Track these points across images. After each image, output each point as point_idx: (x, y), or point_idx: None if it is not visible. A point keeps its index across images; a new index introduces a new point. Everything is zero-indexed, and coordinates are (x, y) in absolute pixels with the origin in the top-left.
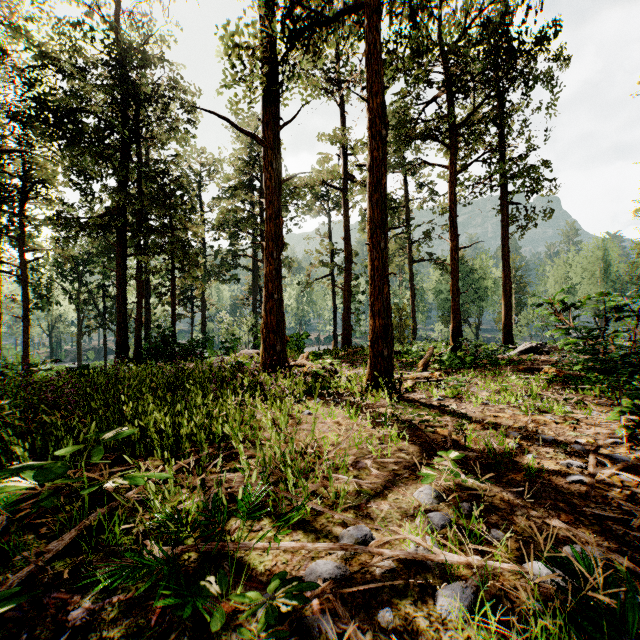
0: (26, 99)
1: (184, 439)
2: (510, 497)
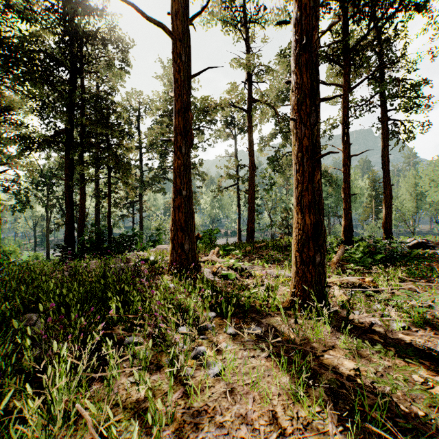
0: None
1: None
2: None
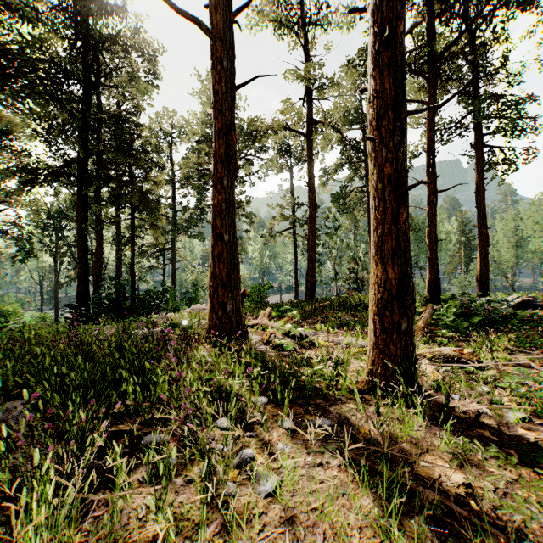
0: None
1: None
2: None
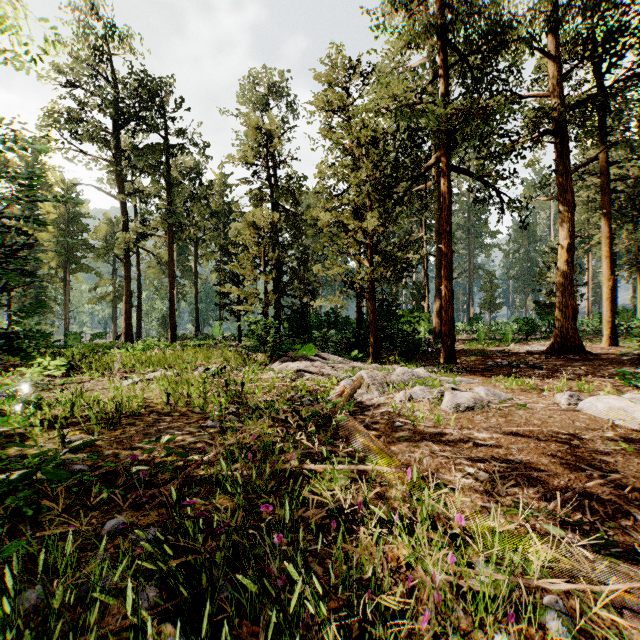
0: None
1: None
2: None
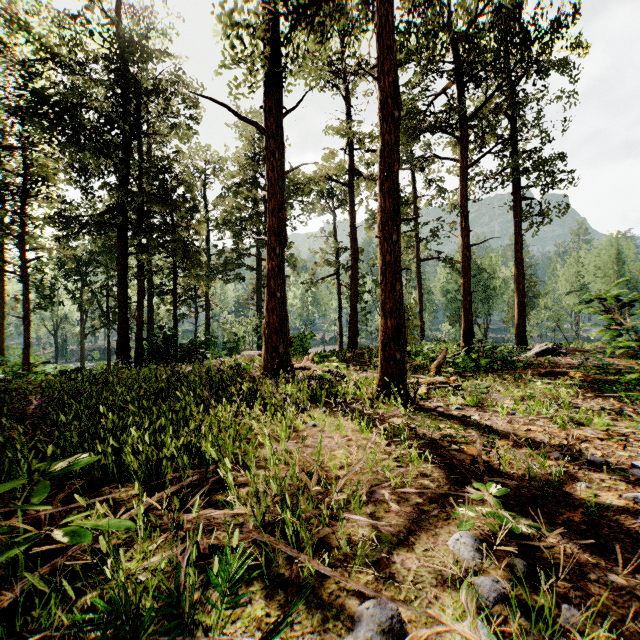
0: (25, 94)
1: (164, 463)
2: (573, 549)
